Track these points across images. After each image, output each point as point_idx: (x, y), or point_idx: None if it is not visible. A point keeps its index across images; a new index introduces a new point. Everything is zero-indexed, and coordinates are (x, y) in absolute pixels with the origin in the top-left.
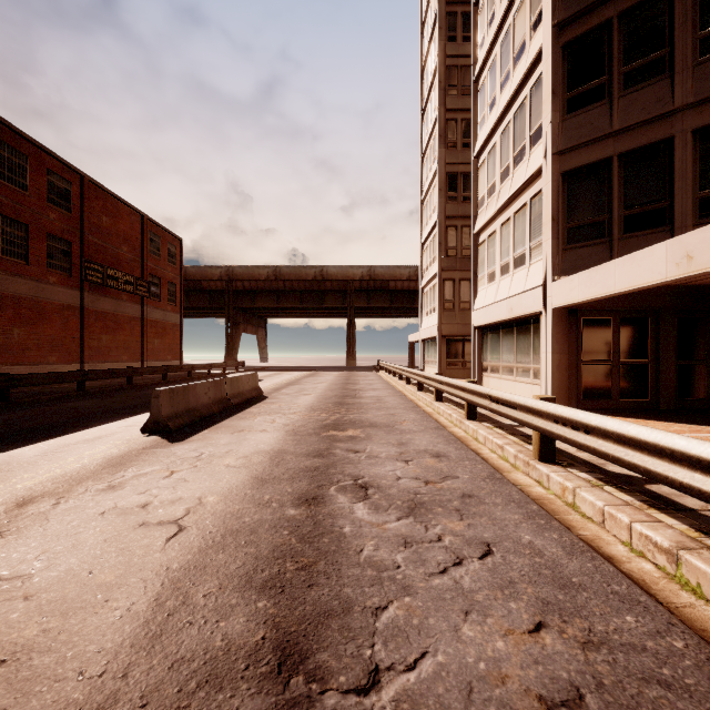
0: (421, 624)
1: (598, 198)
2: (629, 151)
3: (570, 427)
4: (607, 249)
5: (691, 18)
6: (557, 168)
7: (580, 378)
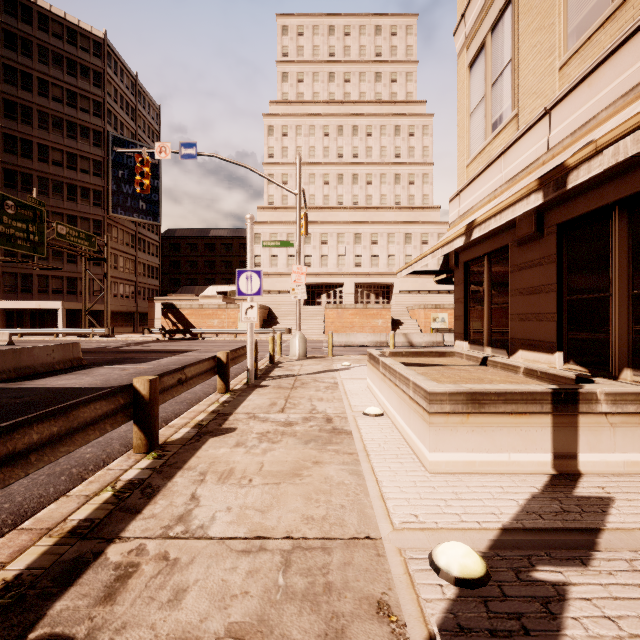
0: (30, 341)
1: (14, 282)
2: (23, 273)
3: (29, 331)
4: (17, 295)
5: None
6: (1, 270)
7: (7, 328)
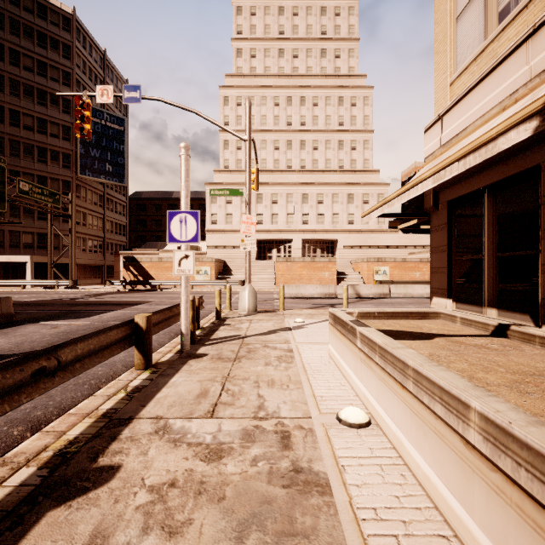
0: None
1: None
2: None
3: None
4: None
5: (8, 208)
6: None
7: None
